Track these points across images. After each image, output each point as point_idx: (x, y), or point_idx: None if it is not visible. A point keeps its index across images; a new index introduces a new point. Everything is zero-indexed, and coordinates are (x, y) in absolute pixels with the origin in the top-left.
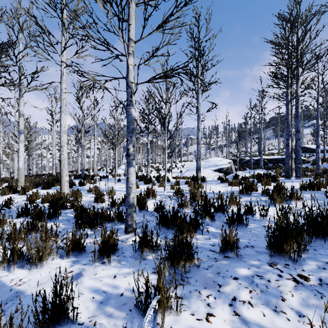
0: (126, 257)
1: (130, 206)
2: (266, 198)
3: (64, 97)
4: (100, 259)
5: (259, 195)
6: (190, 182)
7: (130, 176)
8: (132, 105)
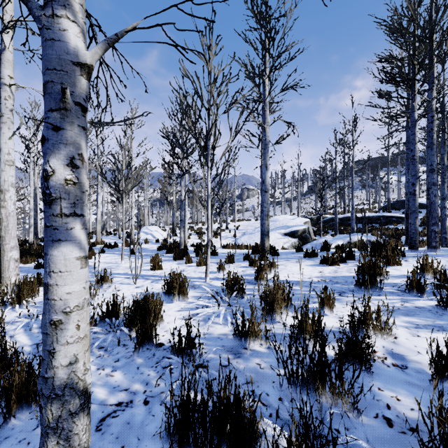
0: None
1: (55, 396)
2: (421, 300)
3: (7, 93)
4: None
5: (398, 291)
6: (252, 255)
7: (58, 280)
8: (64, 5)
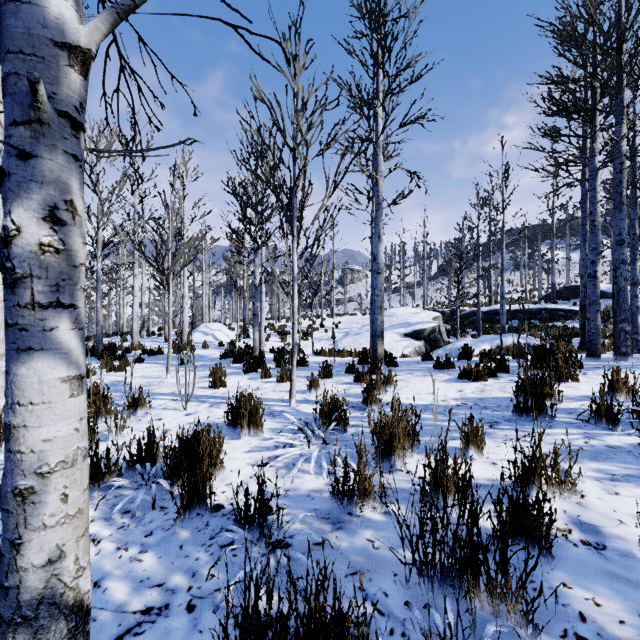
0: None
1: (22, 619)
2: (614, 434)
3: None
4: None
5: (578, 421)
6: (358, 366)
7: (27, 418)
8: None
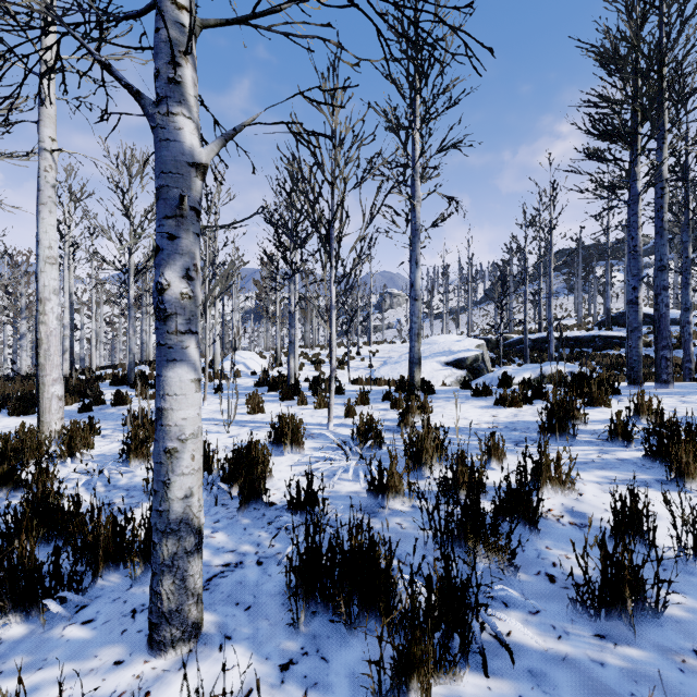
0: None
1: (170, 532)
2: (627, 450)
3: (48, 162)
4: None
5: (598, 440)
6: (395, 394)
7: (173, 404)
8: (179, 101)
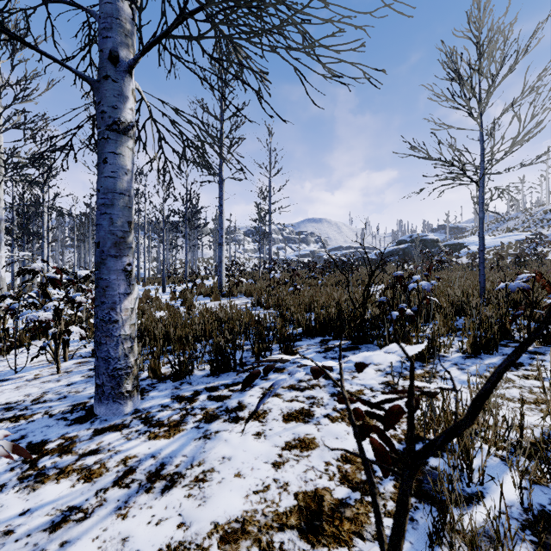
0: None
1: None
2: None
3: None
4: None
5: None
6: None
7: None
8: None
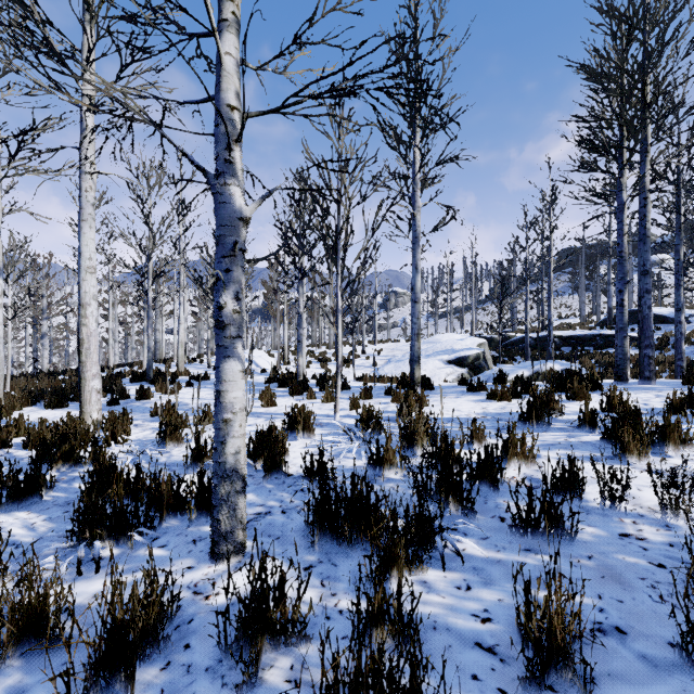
0: (192, 670)
1: (226, 477)
2: (591, 435)
3: (89, 183)
4: (94, 693)
5: (570, 427)
6: (397, 389)
7: (227, 388)
8: (232, 175)
